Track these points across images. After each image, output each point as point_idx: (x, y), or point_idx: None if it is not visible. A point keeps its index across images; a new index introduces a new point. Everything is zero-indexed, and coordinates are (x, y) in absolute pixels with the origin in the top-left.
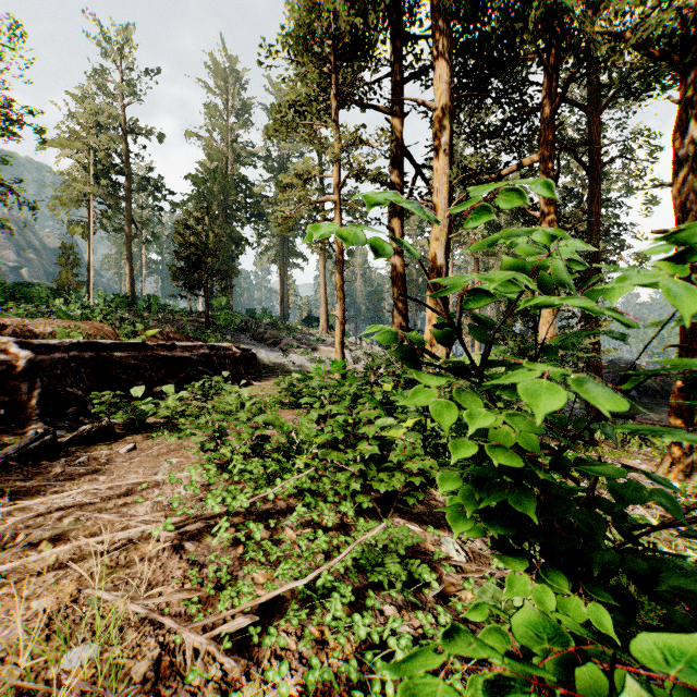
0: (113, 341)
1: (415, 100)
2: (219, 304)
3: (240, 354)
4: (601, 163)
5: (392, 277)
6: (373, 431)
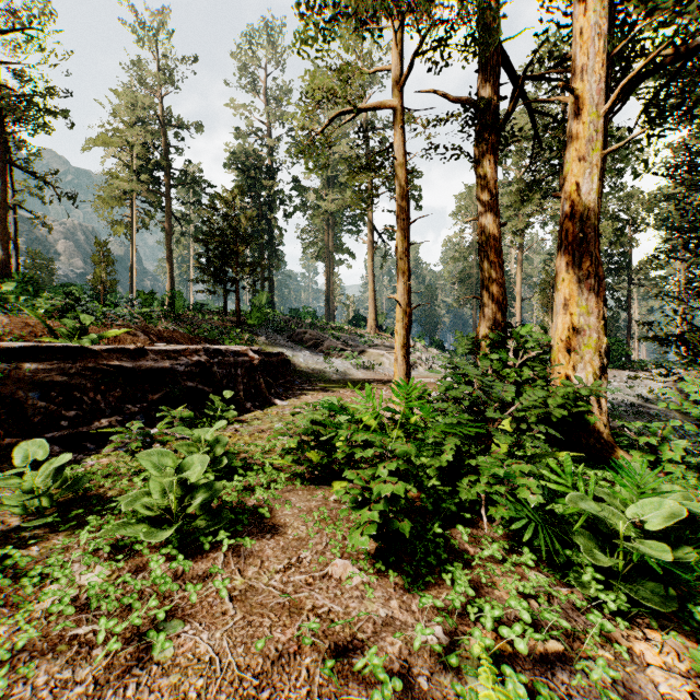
0: (24, 344)
1: None
2: (259, 303)
3: (258, 361)
4: None
5: (480, 243)
6: None
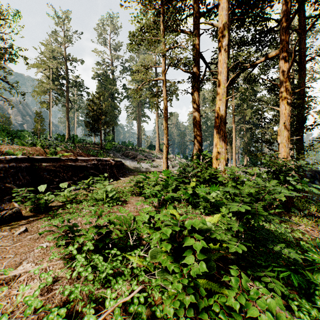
0: (42, 157)
1: (207, 23)
2: (108, 139)
3: (114, 163)
4: (305, 61)
5: (193, 122)
6: (199, 246)
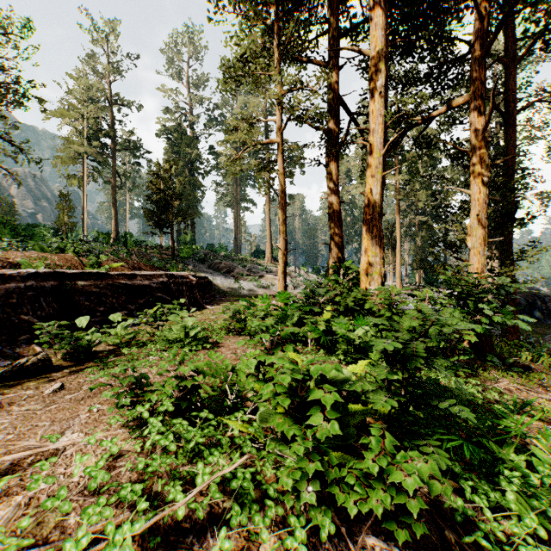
0: (77, 271)
1: (352, 48)
2: (184, 240)
3: (195, 282)
4: (516, 111)
5: (329, 213)
6: (330, 400)
